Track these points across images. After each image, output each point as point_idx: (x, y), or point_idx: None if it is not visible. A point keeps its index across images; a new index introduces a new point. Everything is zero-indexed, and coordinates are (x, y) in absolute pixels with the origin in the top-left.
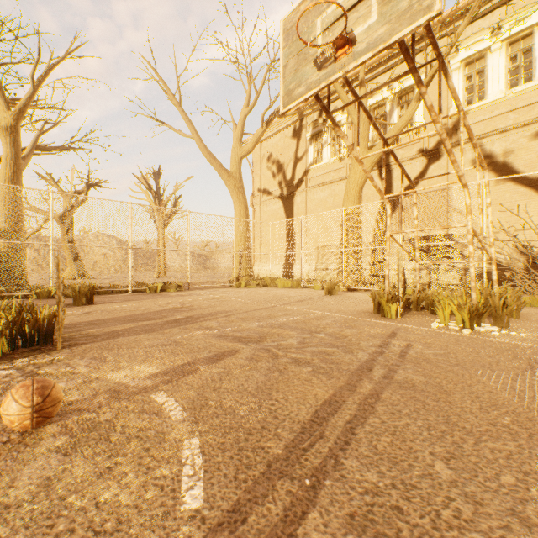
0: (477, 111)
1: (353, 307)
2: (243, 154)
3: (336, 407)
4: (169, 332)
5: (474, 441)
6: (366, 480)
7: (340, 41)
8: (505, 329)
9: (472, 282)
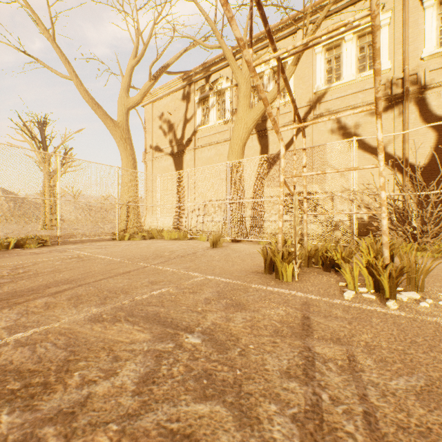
0: (335, 89)
1: (240, 264)
2: (130, 105)
3: None
4: None
5: None
6: None
7: None
8: (423, 295)
9: (385, 237)
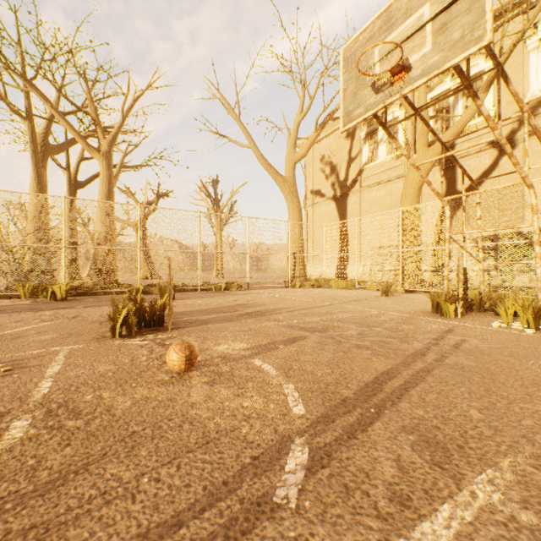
0: None
1: (410, 307)
2: (297, 159)
3: (393, 376)
4: (245, 322)
5: (507, 402)
6: (414, 413)
7: (397, 69)
8: None
9: (539, 283)
